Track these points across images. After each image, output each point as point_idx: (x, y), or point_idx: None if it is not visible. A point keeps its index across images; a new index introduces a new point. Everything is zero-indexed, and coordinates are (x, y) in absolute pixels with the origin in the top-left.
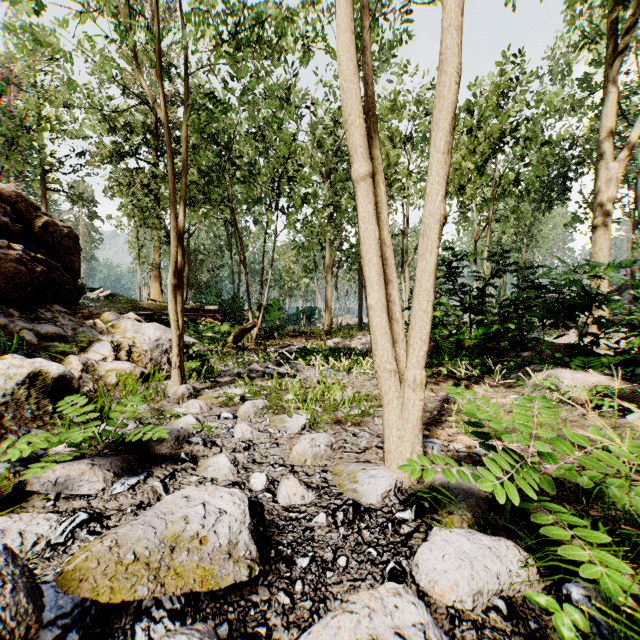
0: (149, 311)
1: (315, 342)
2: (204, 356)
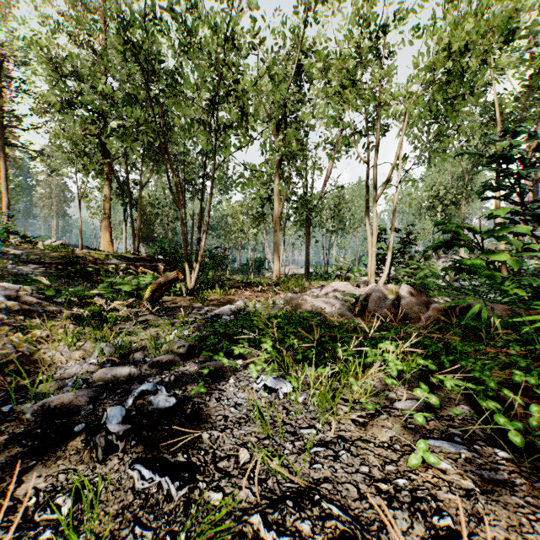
0: (82, 260)
1: (261, 296)
2: None
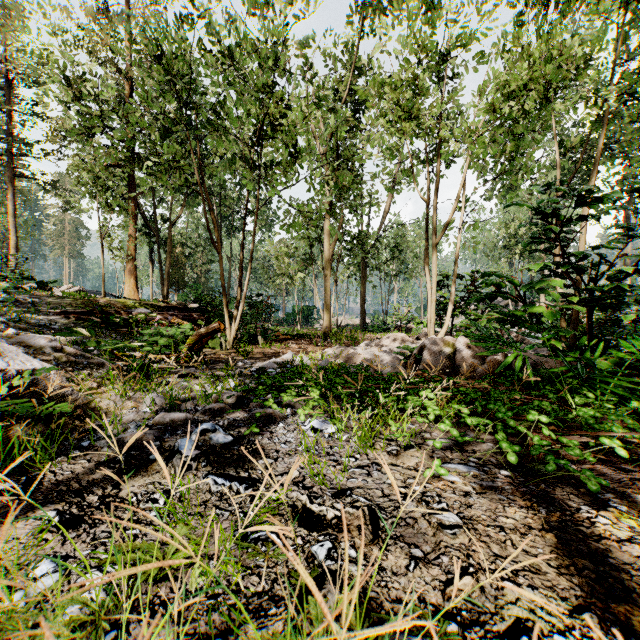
0: (106, 309)
1: (310, 349)
2: (61, 398)
